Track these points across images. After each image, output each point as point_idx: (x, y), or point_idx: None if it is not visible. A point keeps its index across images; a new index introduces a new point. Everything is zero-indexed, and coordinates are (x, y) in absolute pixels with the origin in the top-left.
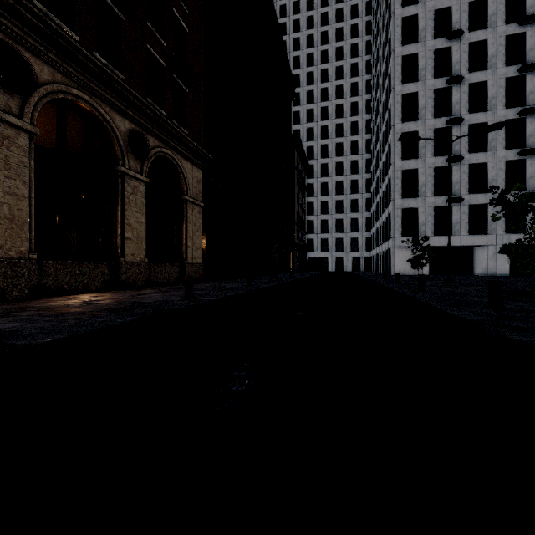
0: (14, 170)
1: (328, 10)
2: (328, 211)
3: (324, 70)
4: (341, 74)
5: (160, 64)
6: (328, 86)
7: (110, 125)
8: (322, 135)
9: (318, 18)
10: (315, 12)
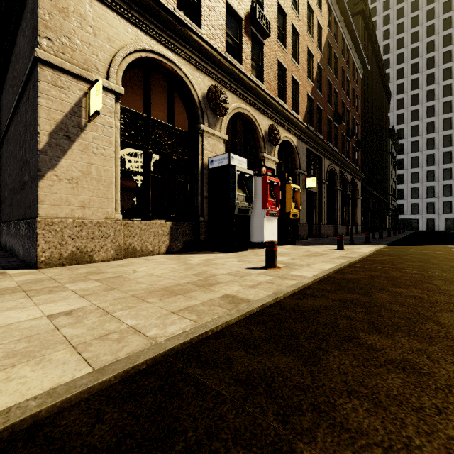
0: (340, 202)
1: (419, 13)
2: (418, 180)
3: (414, 64)
4: (432, 64)
5: (353, 146)
6: (419, 76)
7: (347, 179)
8: (411, 117)
9: (408, 23)
10: (405, 19)
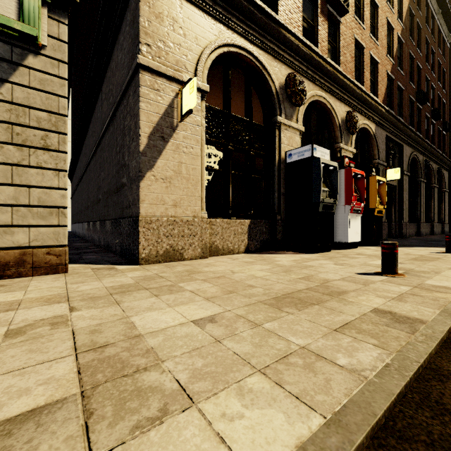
0: (423, 196)
1: None
2: None
3: None
4: None
5: (438, 130)
6: None
7: (432, 169)
8: None
9: None
10: None
